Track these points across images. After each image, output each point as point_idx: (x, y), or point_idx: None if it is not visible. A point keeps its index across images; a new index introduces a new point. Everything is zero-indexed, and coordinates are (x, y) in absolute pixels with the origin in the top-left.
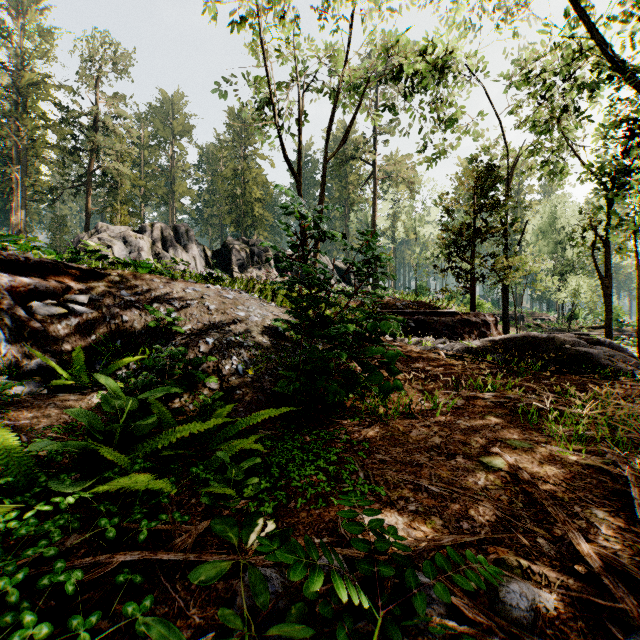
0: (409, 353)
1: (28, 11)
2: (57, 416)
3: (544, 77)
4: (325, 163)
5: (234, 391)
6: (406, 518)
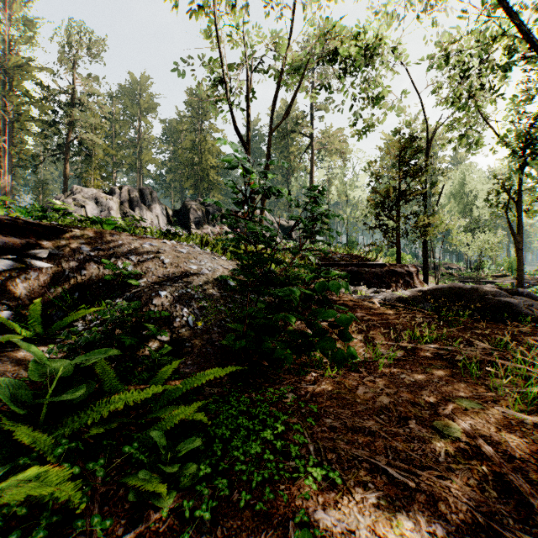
0: (347, 303)
1: (14, 3)
2: (1, 374)
3: (463, 57)
4: (270, 133)
5: (183, 343)
6: (368, 517)
